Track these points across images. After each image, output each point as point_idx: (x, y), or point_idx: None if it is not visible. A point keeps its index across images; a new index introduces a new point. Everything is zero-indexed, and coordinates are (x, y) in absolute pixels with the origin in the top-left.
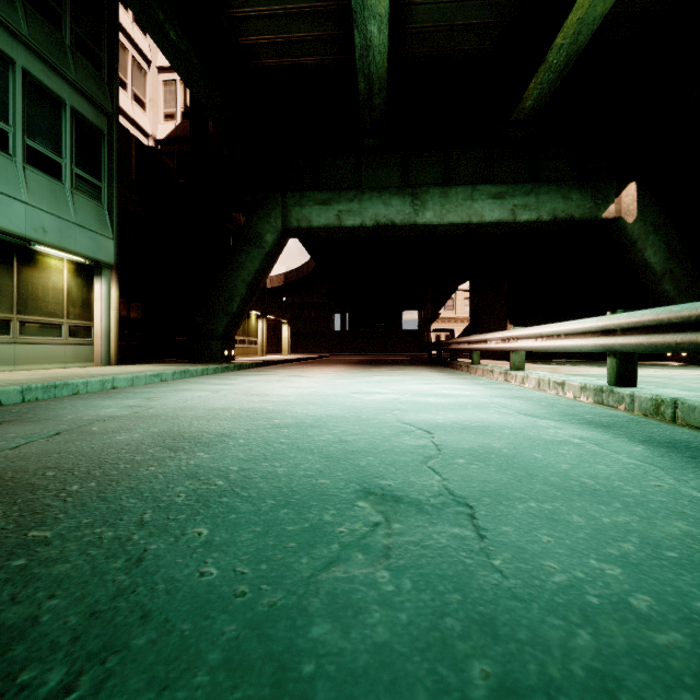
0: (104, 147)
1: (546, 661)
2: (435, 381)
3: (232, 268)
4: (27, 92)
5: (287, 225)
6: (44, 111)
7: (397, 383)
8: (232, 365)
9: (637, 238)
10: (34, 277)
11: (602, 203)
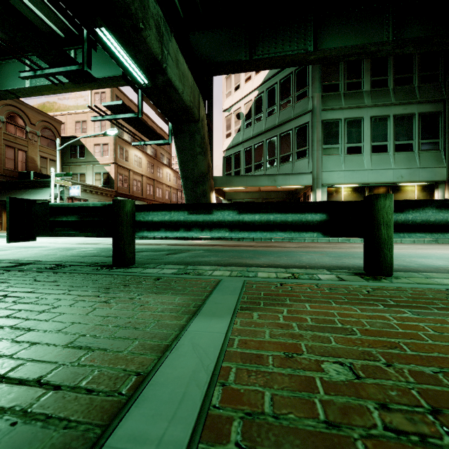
0: (441, 119)
1: (293, 255)
2: None
3: None
4: (395, 123)
5: None
6: (403, 125)
7: None
8: None
9: None
10: (399, 197)
11: None
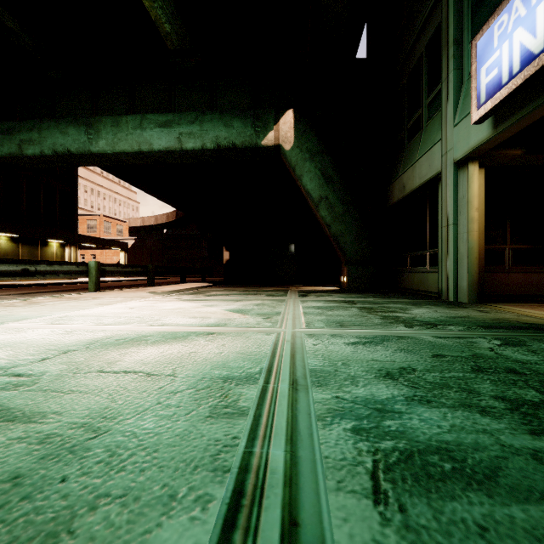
0: None
1: None
2: None
3: None
4: None
5: None
6: None
7: None
8: None
9: (294, 165)
10: None
11: (261, 131)
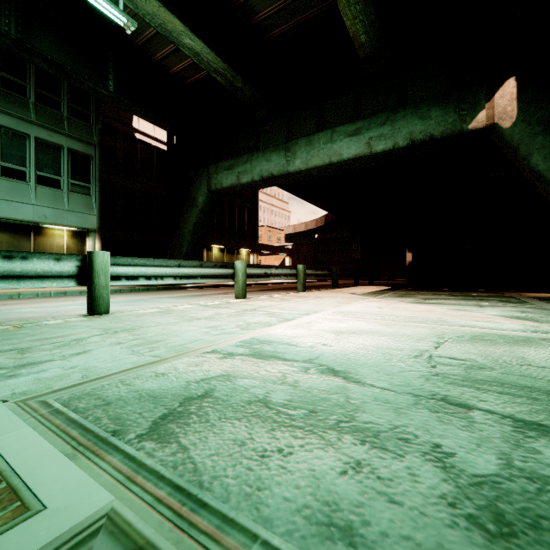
0: (93, 164)
1: None
2: (154, 303)
3: (183, 223)
4: (38, 148)
5: (209, 189)
6: (49, 155)
7: (118, 303)
8: (155, 288)
9: (517, 144)
10: (44, 241)
11: (468, 113)
